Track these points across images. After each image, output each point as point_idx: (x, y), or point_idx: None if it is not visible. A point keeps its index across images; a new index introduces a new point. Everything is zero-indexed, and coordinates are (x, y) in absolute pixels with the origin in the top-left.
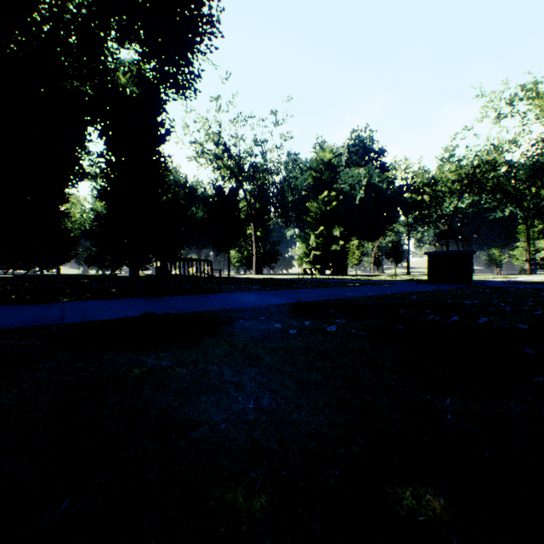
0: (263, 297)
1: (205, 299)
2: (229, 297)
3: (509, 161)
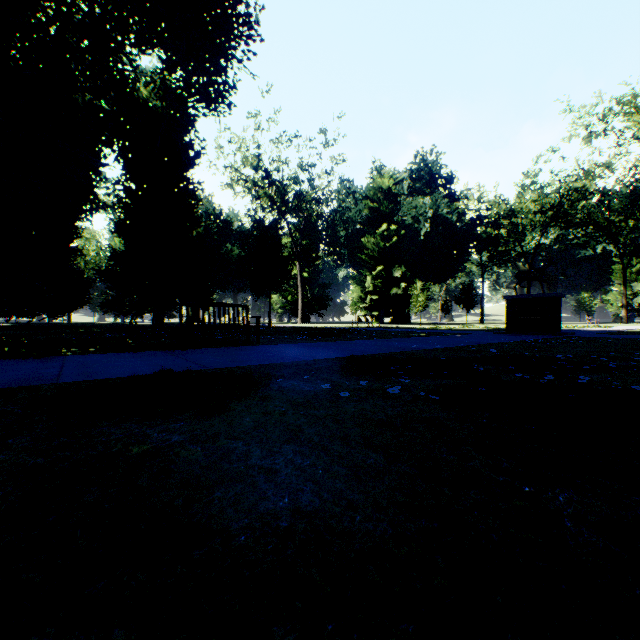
0: (309, 350)
1: (238, 352)
2: (268, 350)
3: (602, 188)
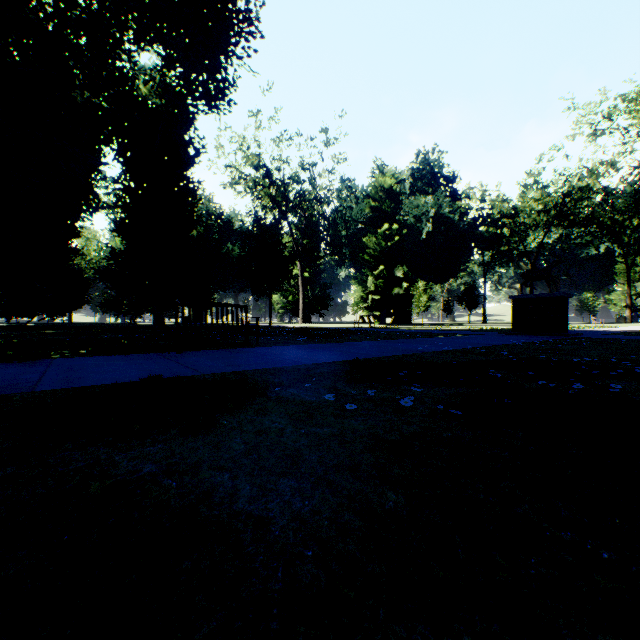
0: (310, 353)
1: (236, 355)
2: (267, 353)
3: (606, 187)
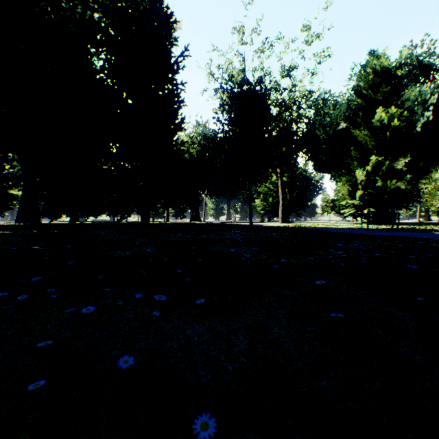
0: None
1: None
2: None
3: None
